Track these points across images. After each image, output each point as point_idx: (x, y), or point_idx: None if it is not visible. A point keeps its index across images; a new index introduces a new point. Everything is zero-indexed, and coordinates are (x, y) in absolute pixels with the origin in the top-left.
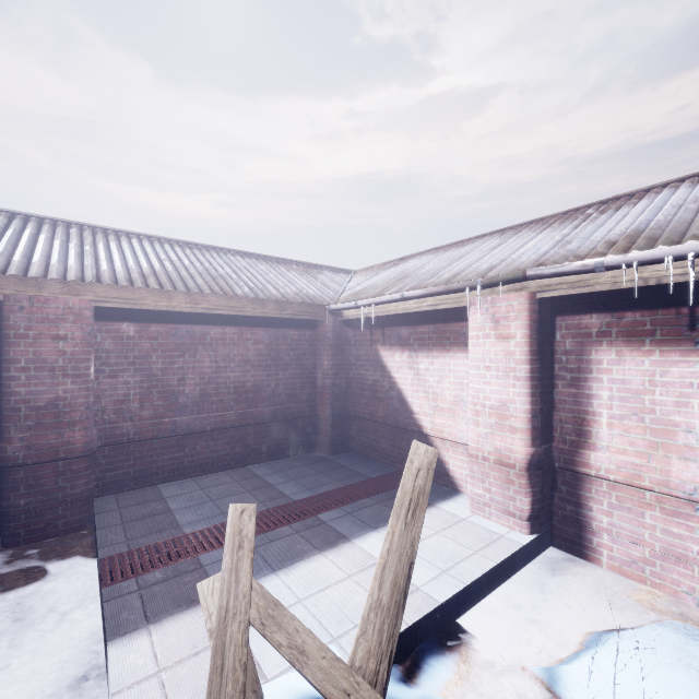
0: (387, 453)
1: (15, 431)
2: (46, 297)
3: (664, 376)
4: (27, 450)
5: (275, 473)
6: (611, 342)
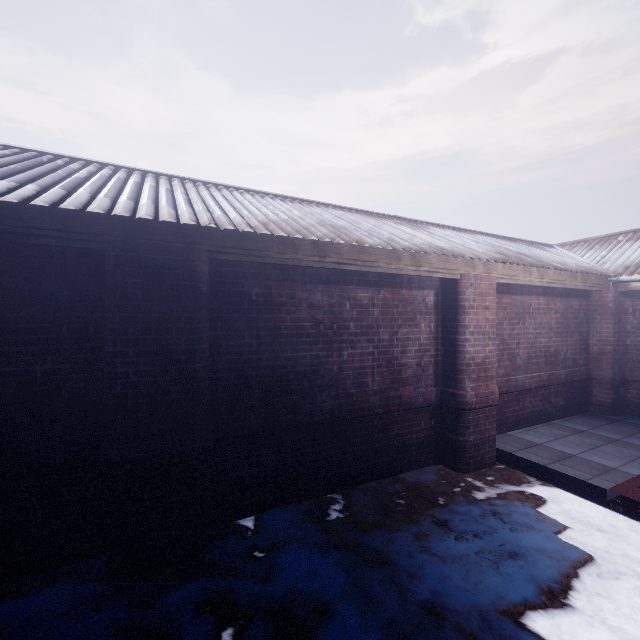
0: None
1: (468, 382)
2: (480, 276)
3: None
4: (475, 397)
5: (595, 429)
6: None
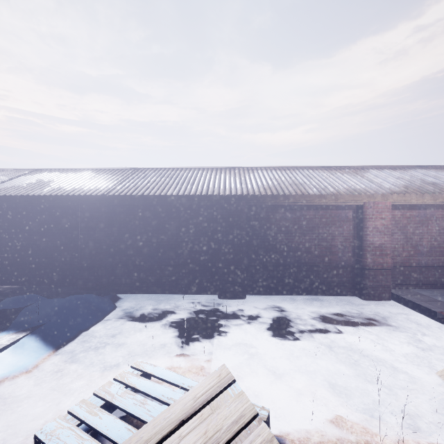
0: None
1: (368, 255)
2: (378, 202)
3: None
4: (373, 263)
5: None
6: None
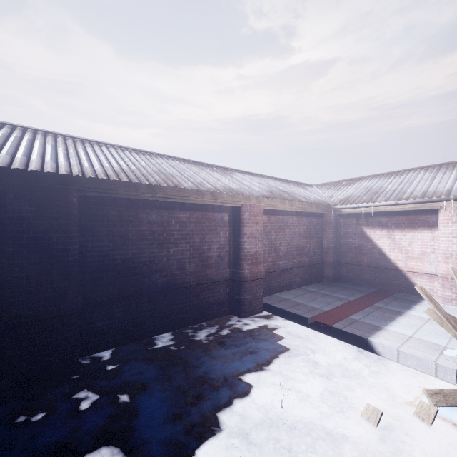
0: (370, 281)
1: (246, 265)
2: (253, 205)
3: None
4: (250, 274)
5: (320, 290)
6: None
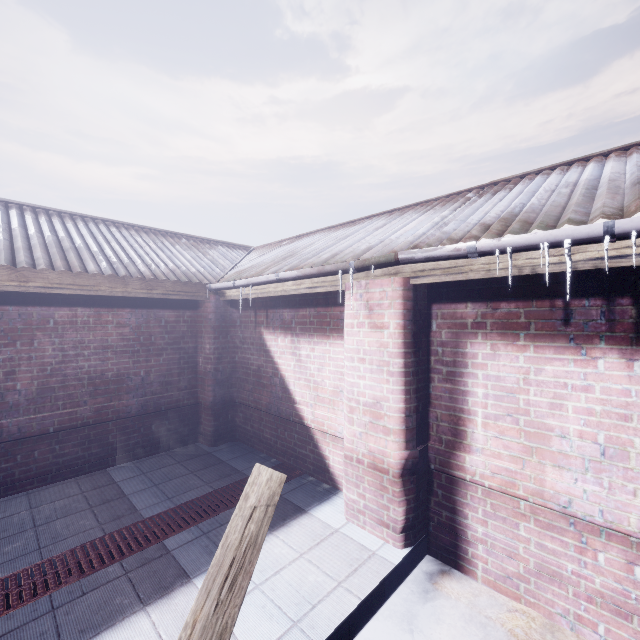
0: (270, 444)
1: None
2: None
3: (539, 374)
4: None
5: (137, 476)
6: (486, 334)
